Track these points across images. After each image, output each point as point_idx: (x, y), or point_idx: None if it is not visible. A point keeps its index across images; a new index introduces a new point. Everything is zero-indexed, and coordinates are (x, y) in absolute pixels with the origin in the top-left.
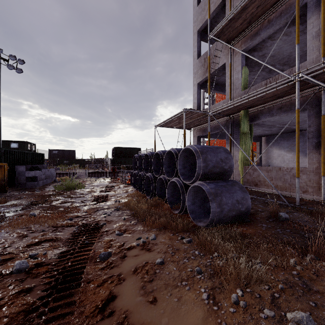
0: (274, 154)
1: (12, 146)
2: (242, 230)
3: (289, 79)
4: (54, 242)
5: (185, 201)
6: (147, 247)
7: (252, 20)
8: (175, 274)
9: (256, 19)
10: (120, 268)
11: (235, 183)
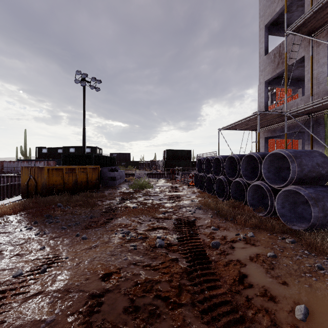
0: None
1: (87, 151)
2: None
3: None
4: (164, 230)
5: (273, 204)
6: (250, 242)
7: None
8: (294, 267)
9: None
10: (235, 256)
11: None
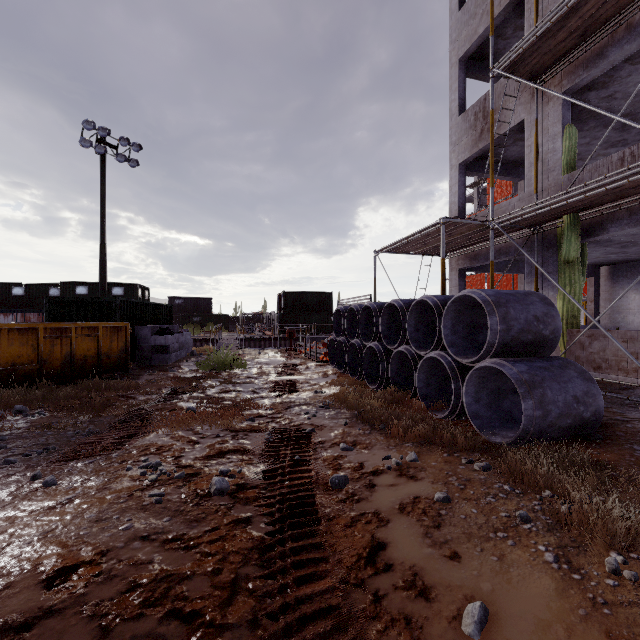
0: (632, 302)
1: (115, 292)
2: (589, 455)
3: None
4: (243, 455)
5: (460, 395)
6: (408, 473)
7: (589, 30)
8: (479, 519)
9: (599, 25)
10: (372, 503)
11: (568, 364)
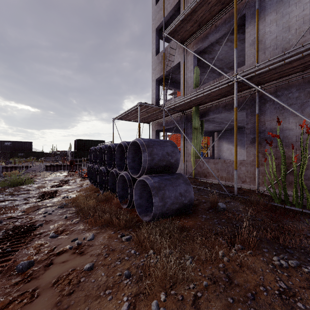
0: (224, 147)
1: None
2: (183, 223)
3: (229, 79)
4: None
5: (133, 195)
6: (80, 250)
7: (201, 24)
8: (102, 281)
9: (205, 23)
10: (38, 281)
11: (180, 176)
